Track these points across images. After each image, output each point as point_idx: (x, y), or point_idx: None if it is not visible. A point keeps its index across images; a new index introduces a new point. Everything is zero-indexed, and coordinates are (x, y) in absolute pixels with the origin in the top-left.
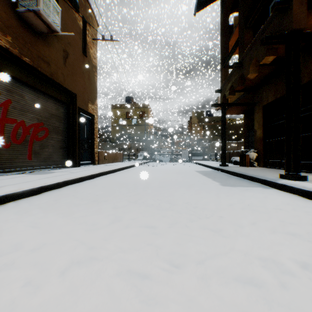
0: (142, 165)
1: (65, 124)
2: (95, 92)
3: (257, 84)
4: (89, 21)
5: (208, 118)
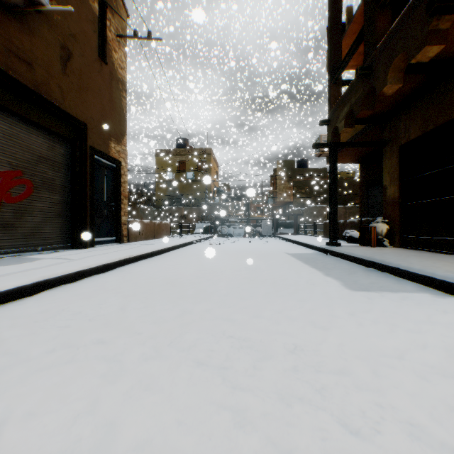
0: (201, 242)
1: (66, 174)
2: (123, 124)
3: (390, 110)
4: (112, 5)
5: (301, 170)
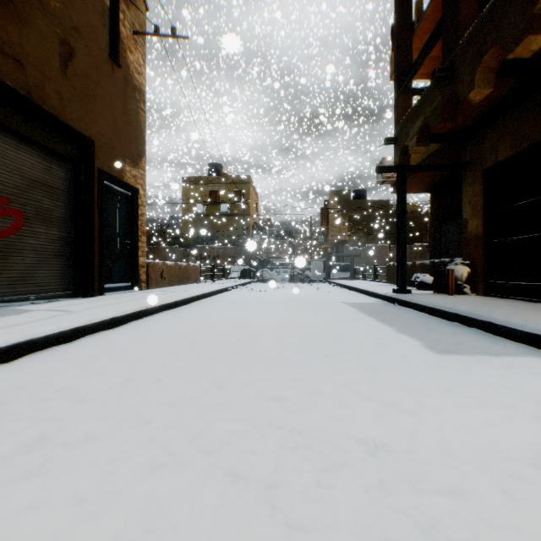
0: (237, 288)
1: (68, 203)
2: (141, 142)
3: (472, 124)
4: None
5: (358, 202)
